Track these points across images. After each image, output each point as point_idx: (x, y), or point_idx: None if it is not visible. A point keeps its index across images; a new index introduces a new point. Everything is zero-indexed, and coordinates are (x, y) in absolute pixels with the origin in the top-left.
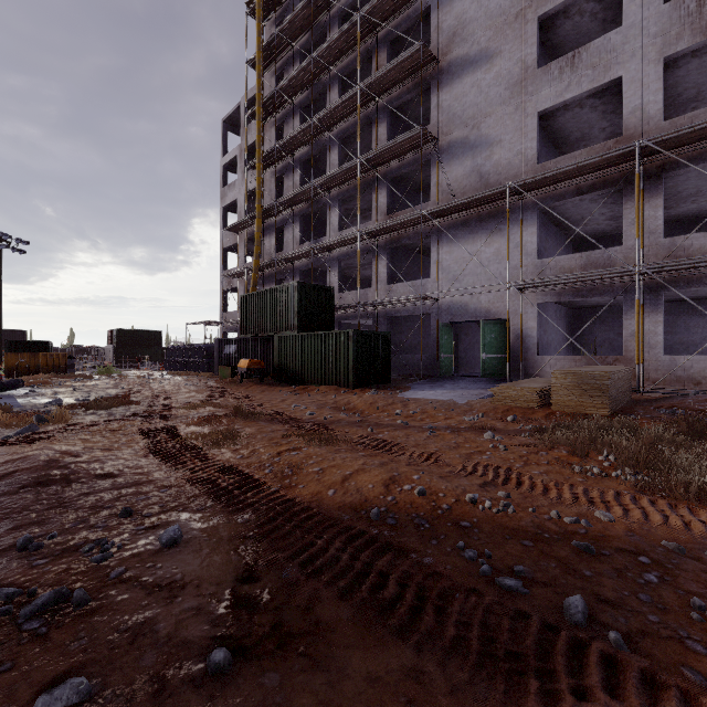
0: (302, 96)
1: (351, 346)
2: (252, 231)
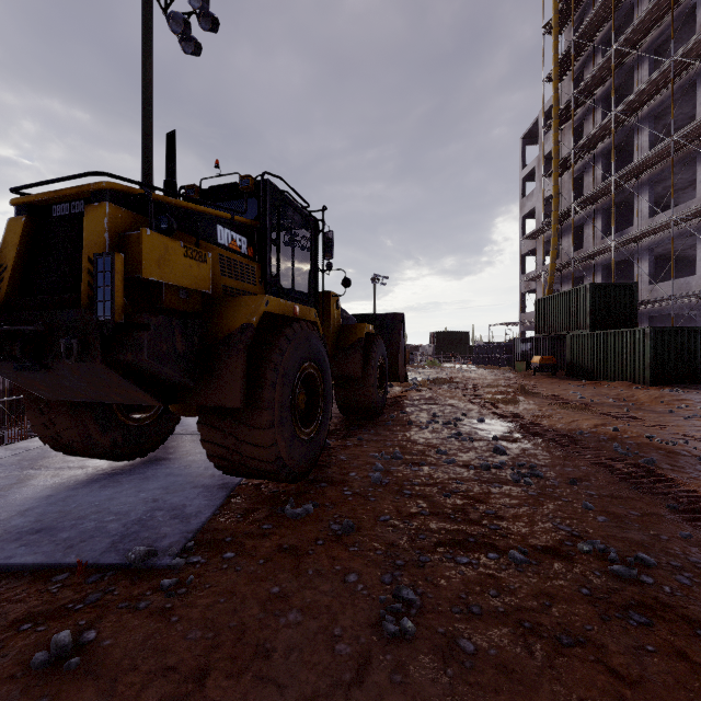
0: (603, 87)
1: (647, 343)
2: (549, 234)
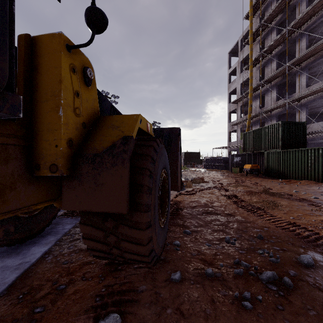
0: (277, 19)
1: None
2: (244, 101)
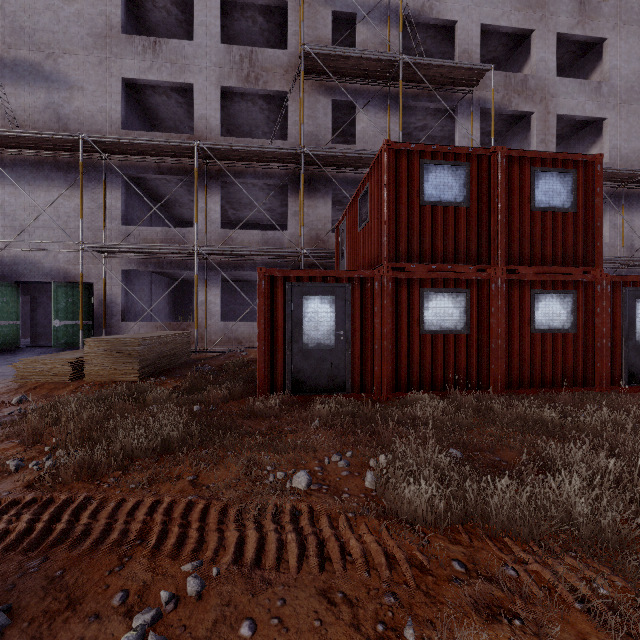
0: None
1: None
2: None
